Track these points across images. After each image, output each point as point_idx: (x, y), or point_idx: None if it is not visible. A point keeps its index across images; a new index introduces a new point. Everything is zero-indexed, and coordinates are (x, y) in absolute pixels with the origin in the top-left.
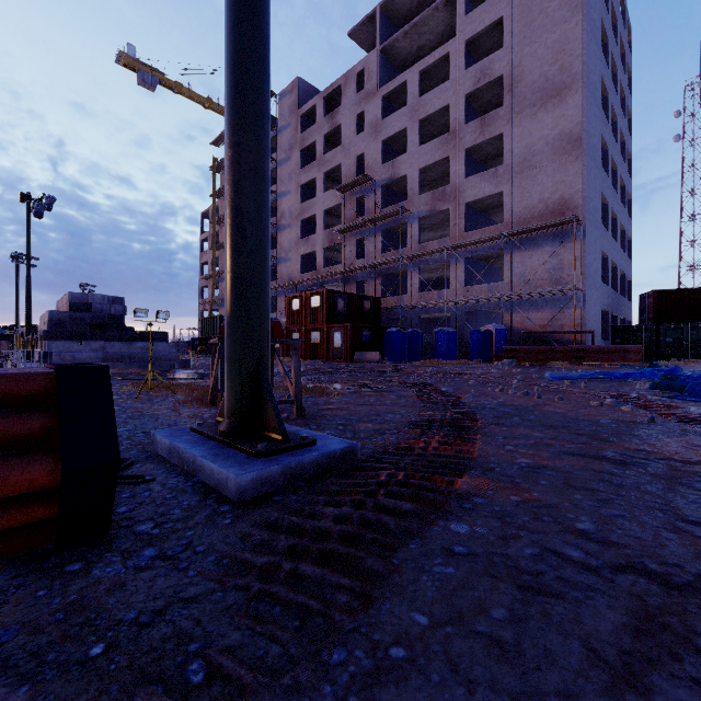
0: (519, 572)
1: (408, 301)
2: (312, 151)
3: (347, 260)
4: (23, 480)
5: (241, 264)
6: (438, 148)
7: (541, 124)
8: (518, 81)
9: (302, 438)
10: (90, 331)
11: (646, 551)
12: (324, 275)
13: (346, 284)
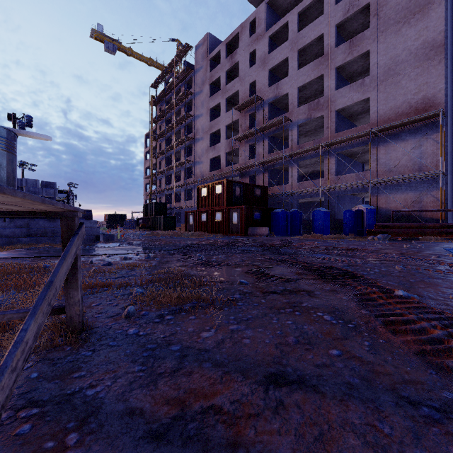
0: None
1: (289, 189)
2: (218, 85)
3: (243, 160)
4: None
5: None
6: (313, 69)
7: (405, 37)
8: (383, 5)
9: None
10: None
11: None
12: (226, 171)
13: (242, 178)
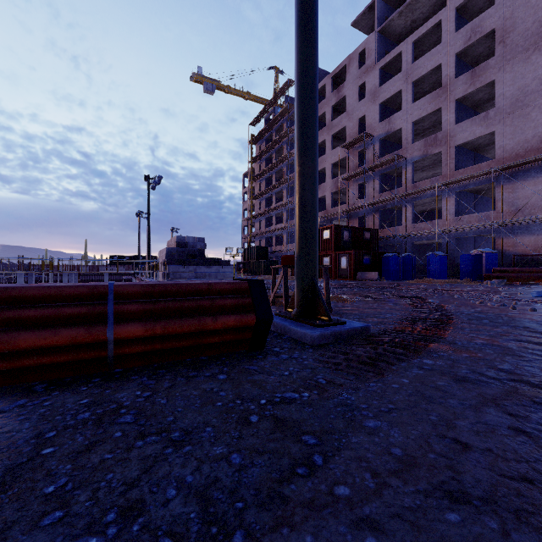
0: (456, 376)
1: (402, 231)
2: (322, 119)
3: (351, 200)
4: (246, 321)
5: (304, 227)
6: (430, 102)
7: (535, 66)
8: (510, 31)
9: (338, 320)
10: (188, 259)
11: (534, 377)
12: (332, 213)
13: (350, 219)
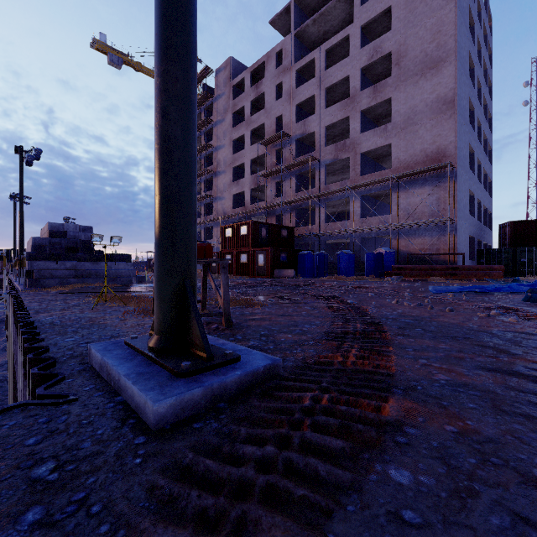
0: None
1: (316, 230)
2: (241, 114)
3: (269, 198)
4: None
5: (168, 187)
6: (340, 110)
7: (422, 90)
8: (403, 56)
9: (226, 355)
10: (65, 253)
11: None
12: (251, 210)
13: (268, 217)
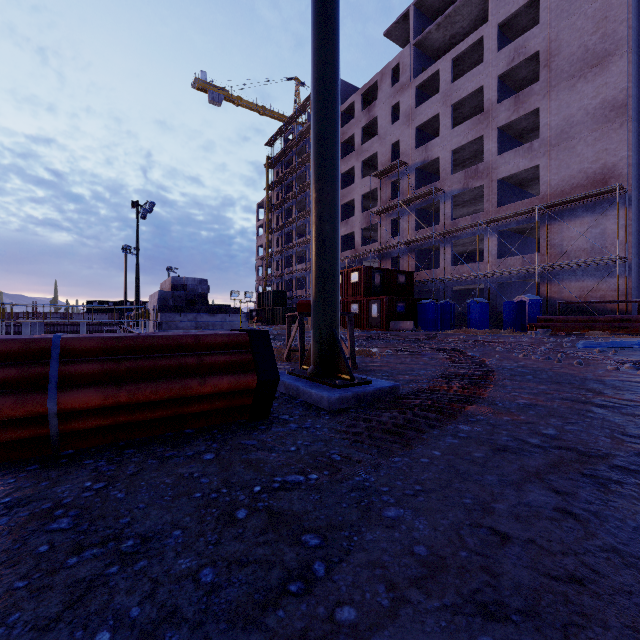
0: (495, 444)
1: (440, 274)
2: (351, 143)
3: (383, 238)
4: (244, 383)
5: (322, 266)
6: (471, 129)
7: (580, 94)
8: (555, 55)
9: (363, 379)
10: (186, 306)
11: (582, 443)
12: (362, 253)
13: (382, 260)
